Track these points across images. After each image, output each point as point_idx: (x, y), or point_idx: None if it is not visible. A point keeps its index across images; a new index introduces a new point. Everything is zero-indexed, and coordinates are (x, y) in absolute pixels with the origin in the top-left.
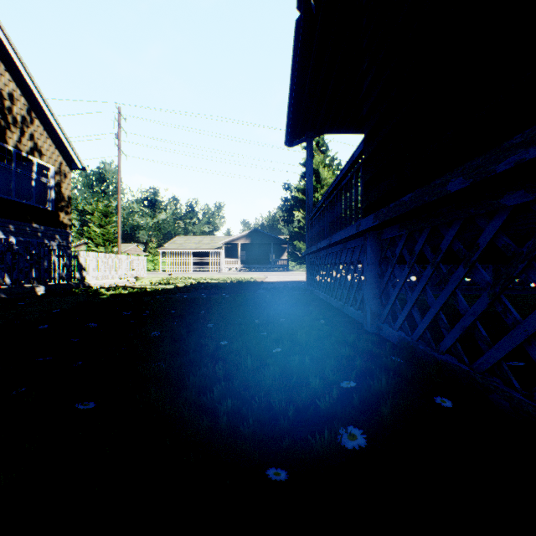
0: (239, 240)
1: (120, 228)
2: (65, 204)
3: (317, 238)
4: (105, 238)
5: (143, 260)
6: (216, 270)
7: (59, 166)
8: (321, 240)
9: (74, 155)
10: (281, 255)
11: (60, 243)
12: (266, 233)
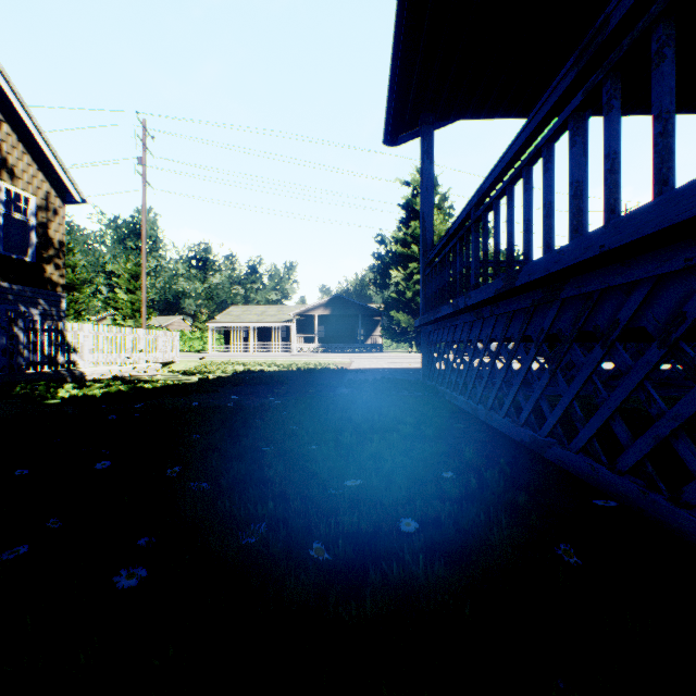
0: (315, 311)
1: (144, 291)
2: (55, 254)
3: (447, 292)
4: (135, 307)
5: (174, 337)
6: (285, 351)
7: (43, 196)
8: (457, 295)
9: (67, 180)
10: (373, 330)
11: (46, 311)
12: (352, 300)
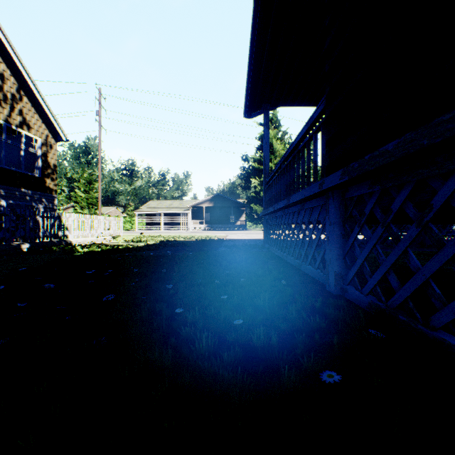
0: (203, 204)
1: (100, 193)
2: (51, 172)
3: (274, 200)
4: (89, 202)
5: (120, 221)
6: (184, 230)
7: (45, 138)
8: (277, 202)
9: (58, 128)
10: (240, 216)
11: (46, 205)
12: (227, 197)
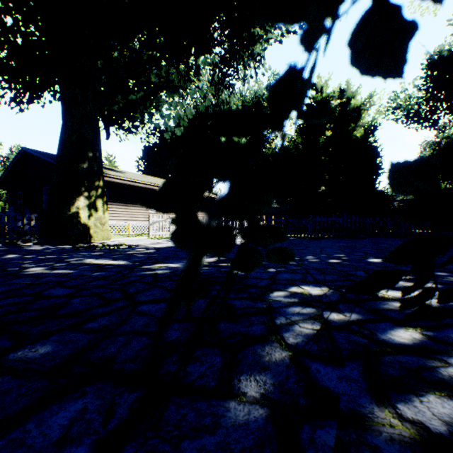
0: None
1: None
2: None
3: None
4: None
5: None
6: None
7: None
8: None
9: None
10: None
11: None
12: None
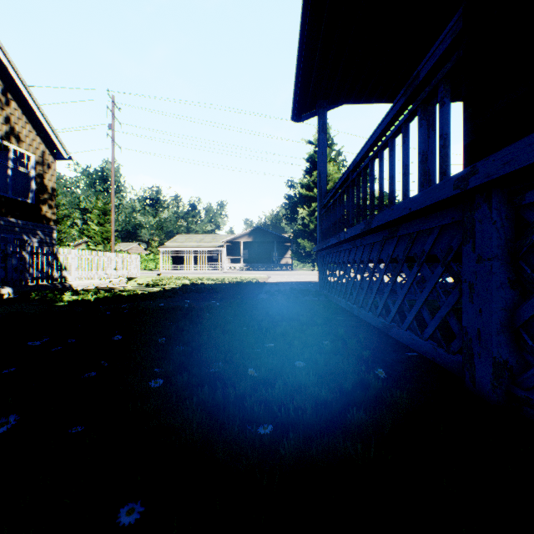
0: (241, 238)
1: (113, 224)
2: (48, 197)
3: (335, 228)
4: (104, 236)
5: (136, 259)
6: (218, 269)
7: (40, 154)
8: (341, 230)
9: (57, 143)
10: (285, 253)
11: (42, 239)
12: (269, 231)
